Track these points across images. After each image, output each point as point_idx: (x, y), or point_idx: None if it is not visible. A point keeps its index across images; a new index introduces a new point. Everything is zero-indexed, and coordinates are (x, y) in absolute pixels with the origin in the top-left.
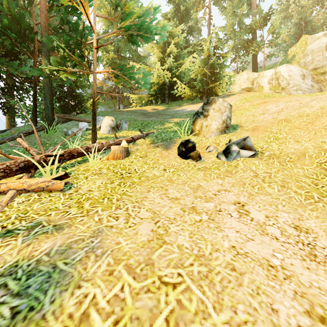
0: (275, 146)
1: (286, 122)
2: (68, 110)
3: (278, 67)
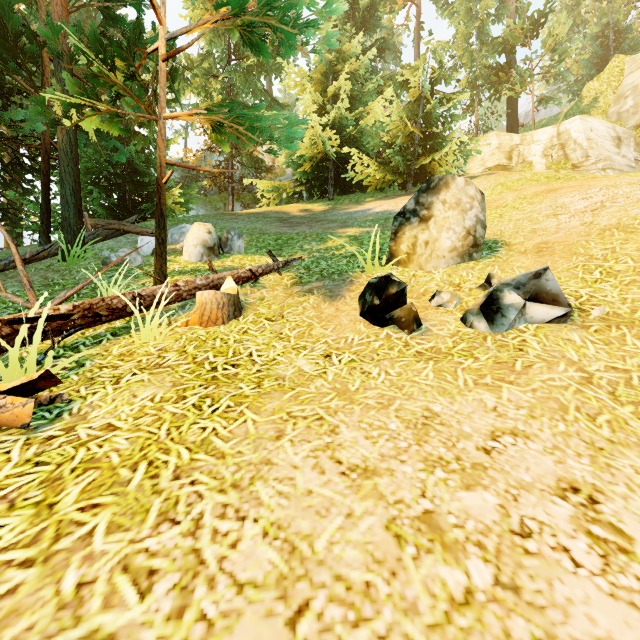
0: (612, 292)
1: (624, 233)
2: (126, 212)
3: (563, 122)
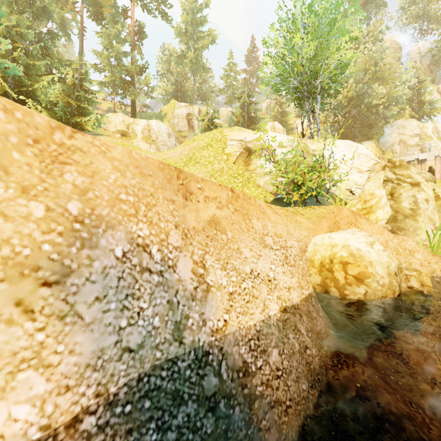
0: None
1: None
2: None
3: (150, 120)
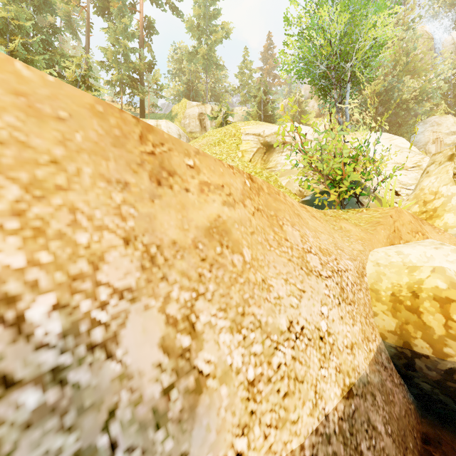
0: None
1: None
2: None
3: (159, 120)
